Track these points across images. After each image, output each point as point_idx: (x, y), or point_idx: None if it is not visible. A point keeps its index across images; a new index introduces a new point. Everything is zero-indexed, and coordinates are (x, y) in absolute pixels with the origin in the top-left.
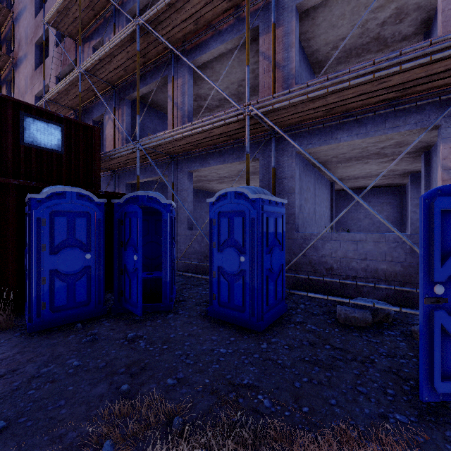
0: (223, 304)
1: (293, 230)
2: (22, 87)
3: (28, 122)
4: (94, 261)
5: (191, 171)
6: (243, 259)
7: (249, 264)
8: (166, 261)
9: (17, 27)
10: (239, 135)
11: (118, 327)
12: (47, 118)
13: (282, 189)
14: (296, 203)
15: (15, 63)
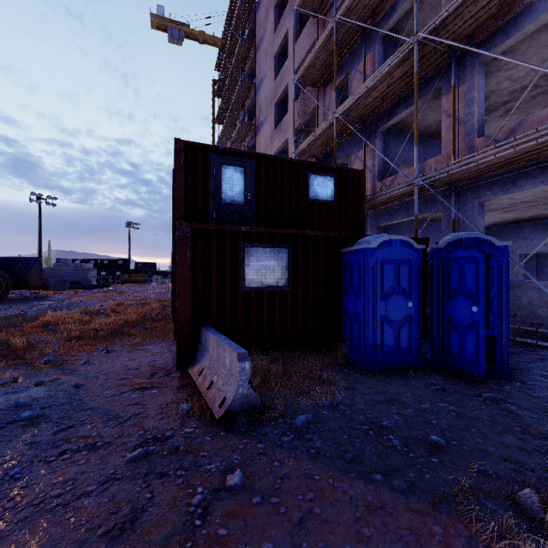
0: None
1: None
2: (262, 148)
3: (312, 179)
4: (413, 310)
5: (482, 201)
6: None
7: None
8: (502, 316)
9: (258, 96)
10: None
11: (457, 383)
12: (324, 172)
13: None
14: None
15: (256, 129)
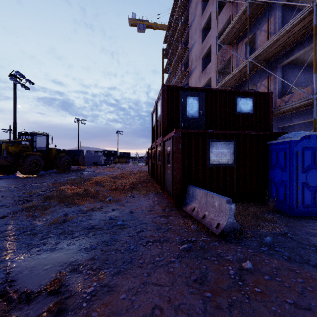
0: None
1: None
2: (193, 84)
3: (238, 100)
4: None
5: None
6: None
7: None
8: None
9: (190, 54)
10: None
11: None
12: (245, 95)
13: None
14: None
15: (189, 74)
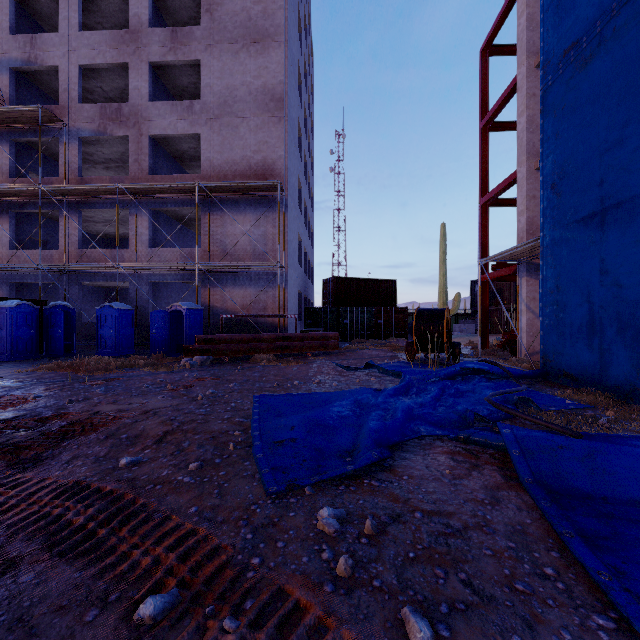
0: (103, 349)
1: (148, 321)
2: None
3: None
4: (35, 334)
5: (81, 282)
6: (112, 331)
7: (114, 332)
8: (73, 334)
9: None
10: (116, 269)
11: (53, 358)
12: None
13: (142, 300)
14: (149, 307)
15: None
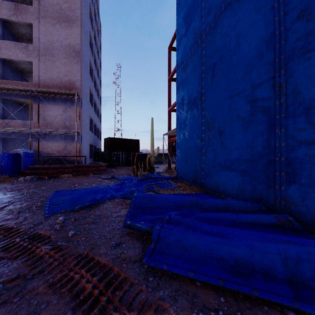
0: None
1: None
2: None
3: None
4: None
5: None
6: None
7: None
8: None
9: None
10: None
11: None
12: None
13: None
14: (0, 151)
15: None
